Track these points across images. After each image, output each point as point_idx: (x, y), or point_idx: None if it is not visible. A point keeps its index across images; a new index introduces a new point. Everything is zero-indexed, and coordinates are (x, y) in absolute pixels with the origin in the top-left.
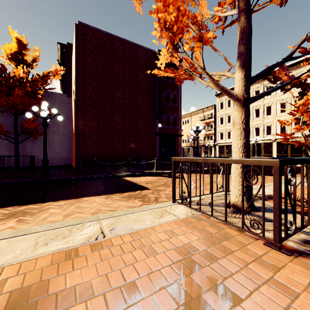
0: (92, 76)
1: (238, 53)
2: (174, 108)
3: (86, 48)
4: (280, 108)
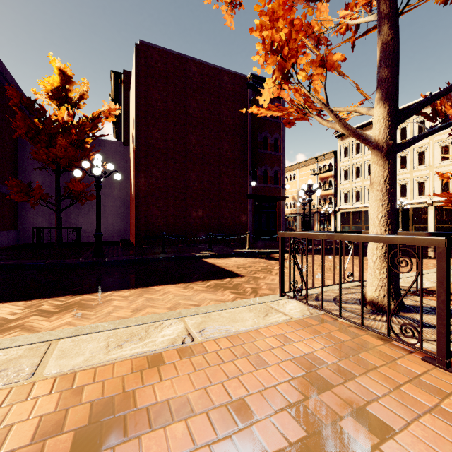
0: (158, 116)
1: (377, 79)
2: (274, 158)
3: (150, 77)
4: (441, 153)
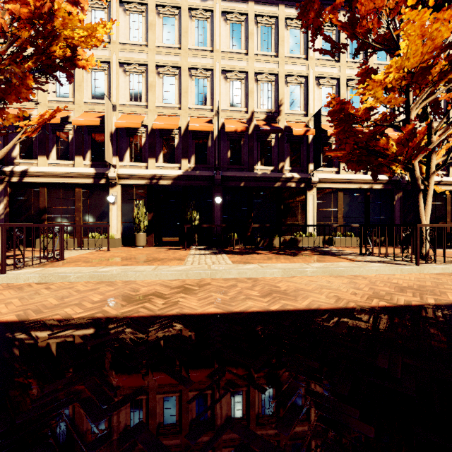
0: None
1: None
2: None
3: None
4: None
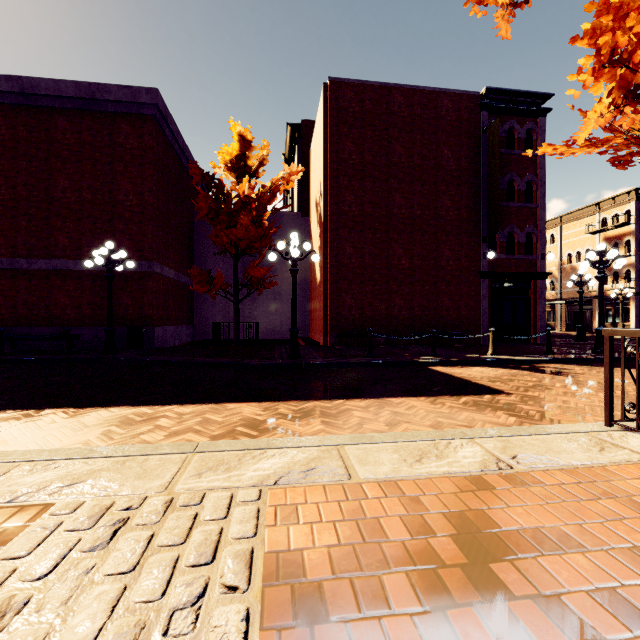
0: (352, 173)
1: None
2: (526, 213)
3: (342, 124)
4: None
